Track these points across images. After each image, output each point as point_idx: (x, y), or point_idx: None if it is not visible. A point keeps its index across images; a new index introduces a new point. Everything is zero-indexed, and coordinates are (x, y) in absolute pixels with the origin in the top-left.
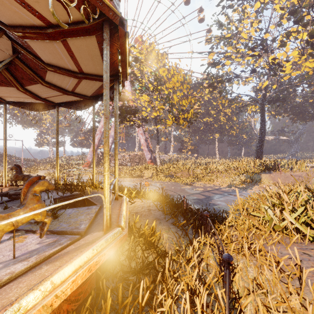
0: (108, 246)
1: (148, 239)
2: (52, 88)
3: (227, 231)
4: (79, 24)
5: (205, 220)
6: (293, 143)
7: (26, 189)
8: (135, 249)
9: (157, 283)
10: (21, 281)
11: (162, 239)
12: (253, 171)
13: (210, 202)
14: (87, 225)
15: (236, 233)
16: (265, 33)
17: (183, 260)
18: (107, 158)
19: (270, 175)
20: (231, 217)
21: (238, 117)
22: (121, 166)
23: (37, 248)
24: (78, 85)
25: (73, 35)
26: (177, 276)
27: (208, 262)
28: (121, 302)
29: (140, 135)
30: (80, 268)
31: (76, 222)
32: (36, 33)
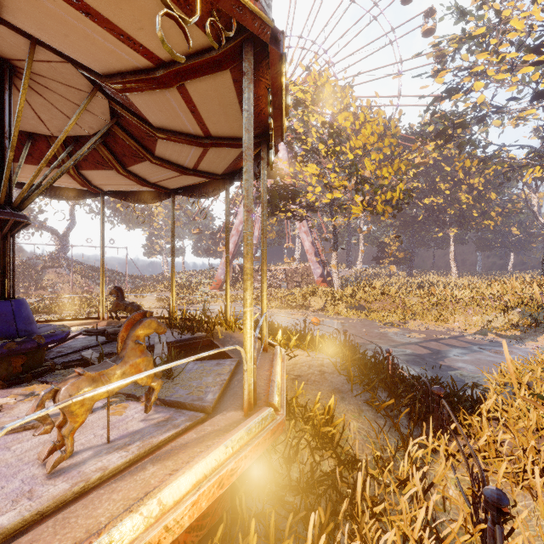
0: (251, 441)
1: (321, 429)
2: (164, 166)
3: (486, 430)
4: (203, 54)
5: (436, 403)
6: None
7: (125, 333)
8: (297, 446)
9: (340, 520)
10: (115, 489)
11: (346, 431)
12: (539, 303)
13: (441, 362)
14: (217, 396)
15: (508, 438)
16: None
17: (392, 481)
18: (249, 283)
19: None
20: (493, 401)
21: (501, 191)
22: (271, 287)
23: (140, 429)
24: (203, 158)
25: (195, 75)
26: (380, 513)
27: (445, 493)
28: (275, 543)
29: (302, 235)
30: (204, 479)
31: (200, 388)
32: (141, 81)
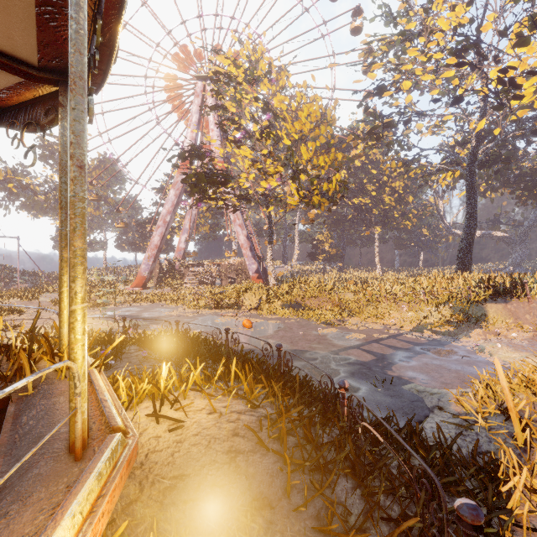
0: None
1: None
2: None
3: None
4: None
5: None
6: (516, 244)
7: None
8: None
9: None
10: None
11: None
12: (467, 297)
13: (390, 372)
14: None
15: None
16: (479, 28)
17: None
18: None
19: (506, 306)
20: (523, 481)
21: (416, 196)
22: (203, 285)
23: None
24: None
25: None
26: None
27: None
28: None
29: (237, 228)
30: None
31: None
32: None
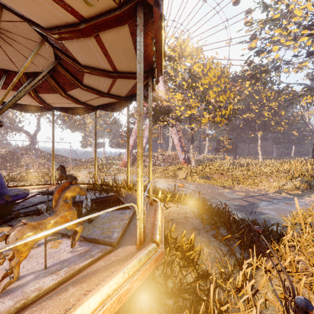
0: (141, 267)
1: (186, 254)
2: (89, 91)
3: (288, 254)
4: (110, 13)
5: (257, 237)
6: None
7: (58, 195)
8: (171, 266)
9: None
10: (44, 307)
11: (201, 254)
12: (311, 175)
13: (256, 210)
14: (120, 235)
15: (302, 259)
16: None
17: (232, 289)
18: (140, 162)
19: None
20: (290, 234)
21: (287, 110)
22: (155, 166)
23: (68, 258)
24: (113, 86)
25: (106, 28)
26: (225, 310)
27: (266, 297)
28: None
29: (173, 135)
30: (108, 298)
31: (109, 229)
32: (70, 32)
